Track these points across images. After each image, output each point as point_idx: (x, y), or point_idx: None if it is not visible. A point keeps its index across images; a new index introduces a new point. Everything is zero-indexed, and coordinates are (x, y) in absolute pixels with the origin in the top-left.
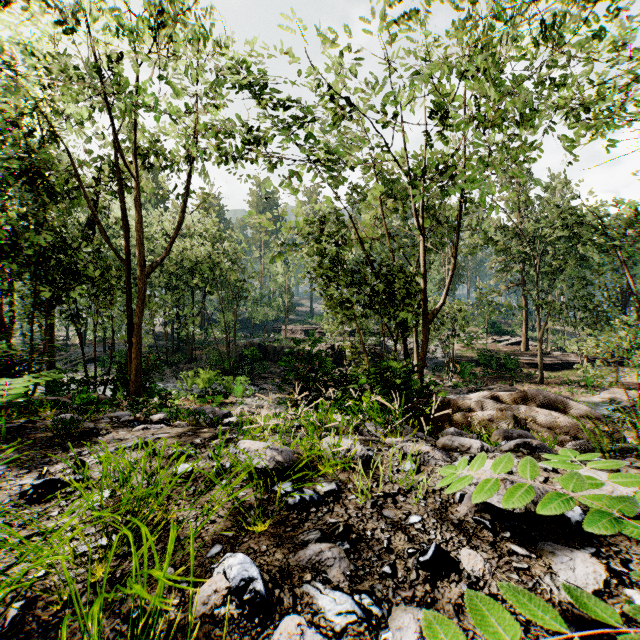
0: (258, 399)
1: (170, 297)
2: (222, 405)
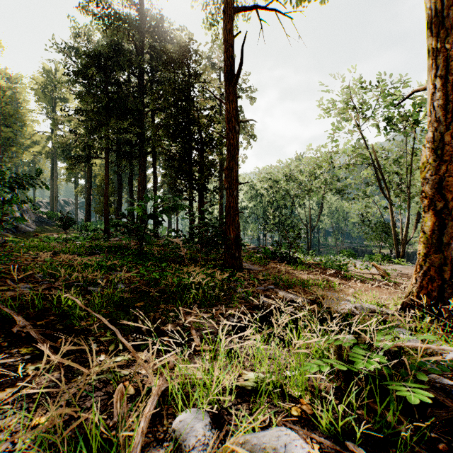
0: None
1: None
2: None
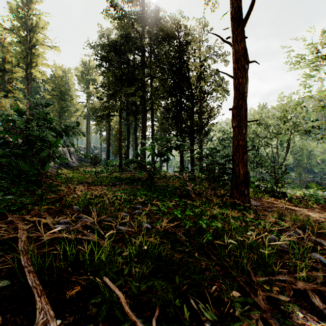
0: None
1: None
2: None
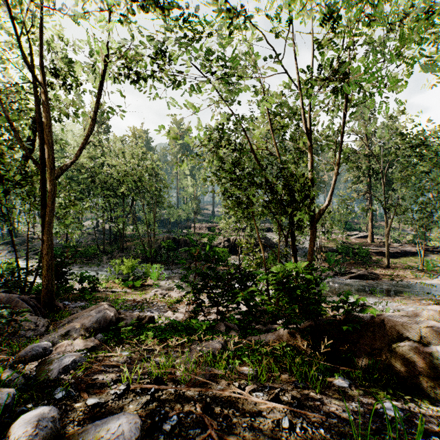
0: (170, 282)
1: (105, 202)
2: (141, 287)
